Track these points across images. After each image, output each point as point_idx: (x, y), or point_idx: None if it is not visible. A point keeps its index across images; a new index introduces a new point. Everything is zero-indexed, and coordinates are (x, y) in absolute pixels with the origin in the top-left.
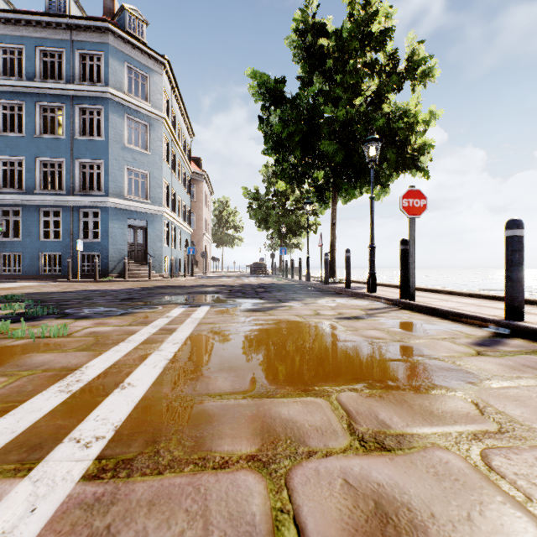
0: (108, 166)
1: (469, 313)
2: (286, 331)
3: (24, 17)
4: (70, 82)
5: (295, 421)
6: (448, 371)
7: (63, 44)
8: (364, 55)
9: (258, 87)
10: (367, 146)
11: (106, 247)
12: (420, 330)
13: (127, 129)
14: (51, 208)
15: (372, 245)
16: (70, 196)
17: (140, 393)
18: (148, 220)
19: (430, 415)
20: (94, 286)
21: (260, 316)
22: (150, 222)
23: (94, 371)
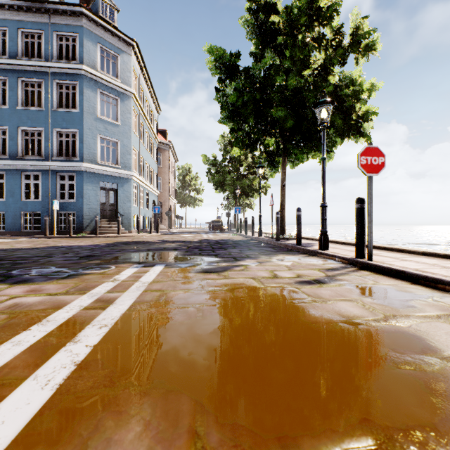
0: (82, 135)
1: (447, 278)
2: (243, 302)
3: (7, 2)
4: (49, 60)
5: None
6: None
7: (42, 26)
8: (312, 29)
9: (215, 61)
10: (318, 109)
11: (81, 207)
12: (399, 301)
13: (99, 102)
14: (32, 172)
15: (323, 204)
16: (48, 161)
17: None
18: (119, 183)
19: None
20: (65, 242)
21: (214, 280)
22: (120, 185)
23: None
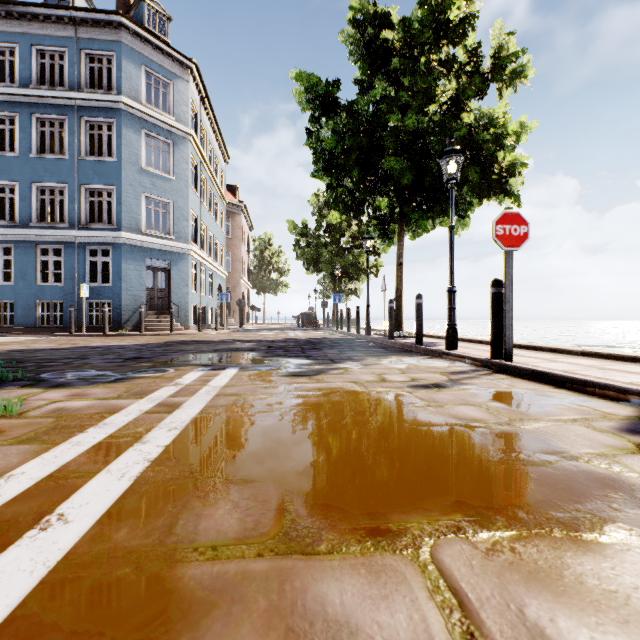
0: (121, 193)
1: (597, 380)
2: (340, 407)
3: (17, 8)
4: (74, 89)
5: (355, 628)
6: (610, 485)
7: (65, 42)
8: (439, 50)
9: (306, 92)
10: (445, 160)
11: (119, 294)
12: (533, 405)
13: (144, 148)
14: (51, 245)
15: (451, 288)
16: (73, 230)
17: (70, 540)
18: (172, 260)
19: (628, 608)
20: (99, 341)
21: (304, 384)
22: (174, 263)
23: (16, 485)
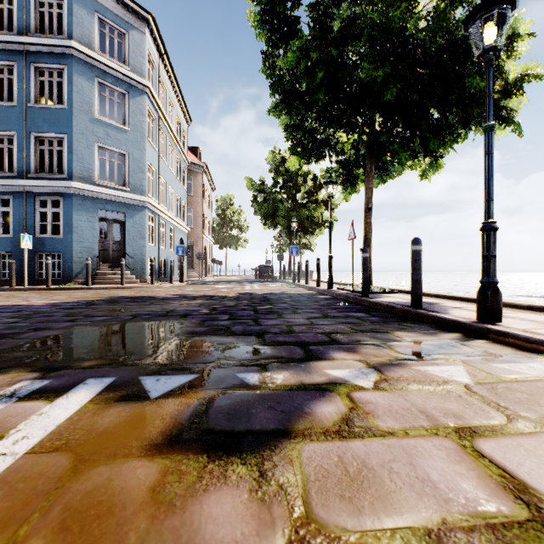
0: (72, 142)
1: None
2: None
3: None
4: (23, 34)
5: None
6: None
7: None
8: None
9: (262, 10)
10: (476, 25)
11: (70, 245)
12: None
13: (98, 97)
14: None
15: (490, 224)
16: (21, 180)
17: None
18: (127, 212)
19: None
20: (21, 298)
21: None
22: (129, 215)
23: None
